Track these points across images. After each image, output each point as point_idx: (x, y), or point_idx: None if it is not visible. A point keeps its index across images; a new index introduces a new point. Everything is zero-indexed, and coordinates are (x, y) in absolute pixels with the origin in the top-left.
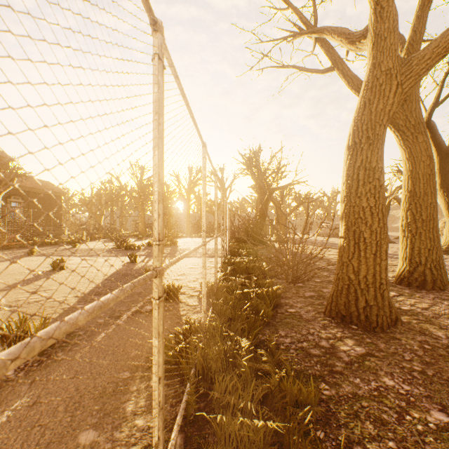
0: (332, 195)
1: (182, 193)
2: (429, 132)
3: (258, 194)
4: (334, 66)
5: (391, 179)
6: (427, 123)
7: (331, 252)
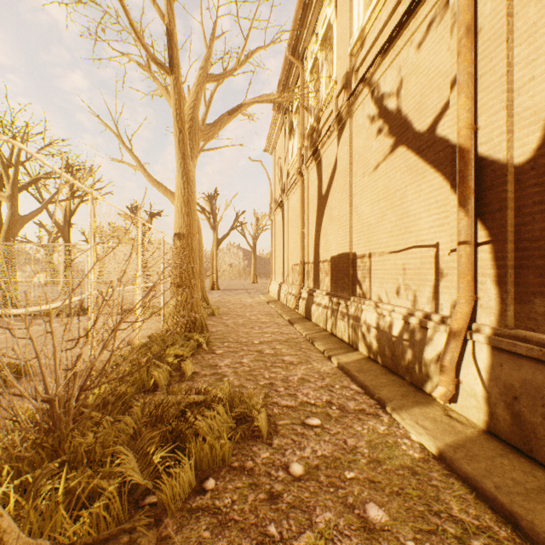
0: None
1: None
2: None
3: None
4: None
5: None
6: None
7: None
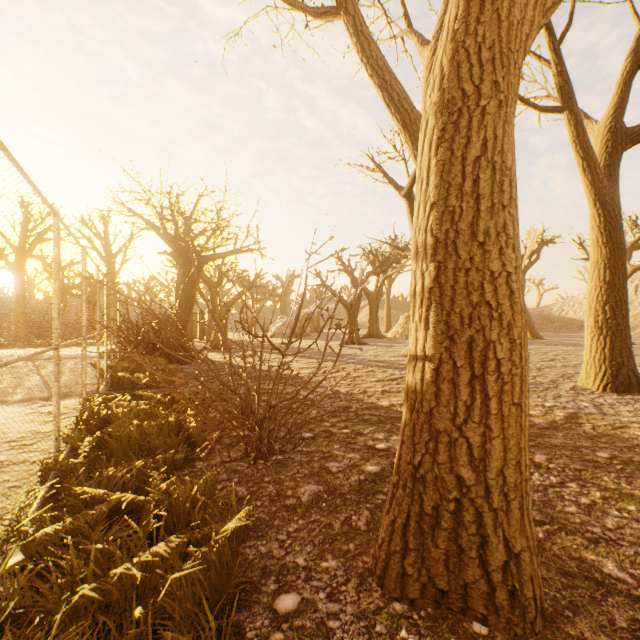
0: (288, 280)
1: (3, 254)
2: (409, 204)
3: (179, 268)
4: (340, 3)
5: (361, 263)
6: (409, 193)
7: (301, 363)
